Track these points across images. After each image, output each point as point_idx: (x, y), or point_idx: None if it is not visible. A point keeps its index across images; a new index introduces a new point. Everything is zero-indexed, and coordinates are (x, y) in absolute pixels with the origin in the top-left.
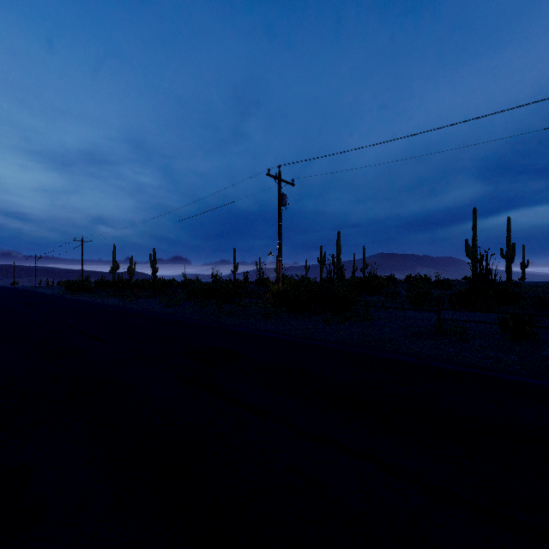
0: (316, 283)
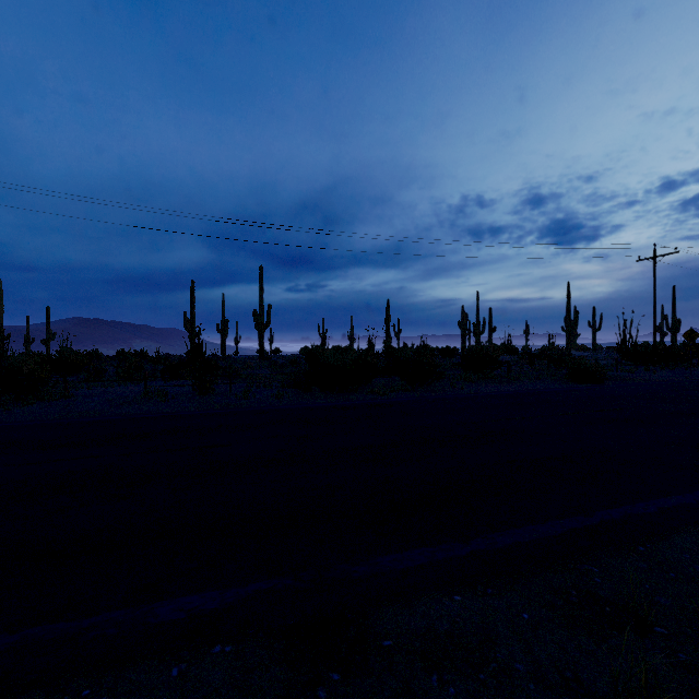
0: None
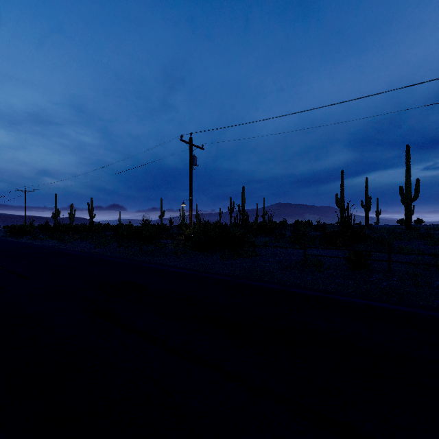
0: (225, 227)
